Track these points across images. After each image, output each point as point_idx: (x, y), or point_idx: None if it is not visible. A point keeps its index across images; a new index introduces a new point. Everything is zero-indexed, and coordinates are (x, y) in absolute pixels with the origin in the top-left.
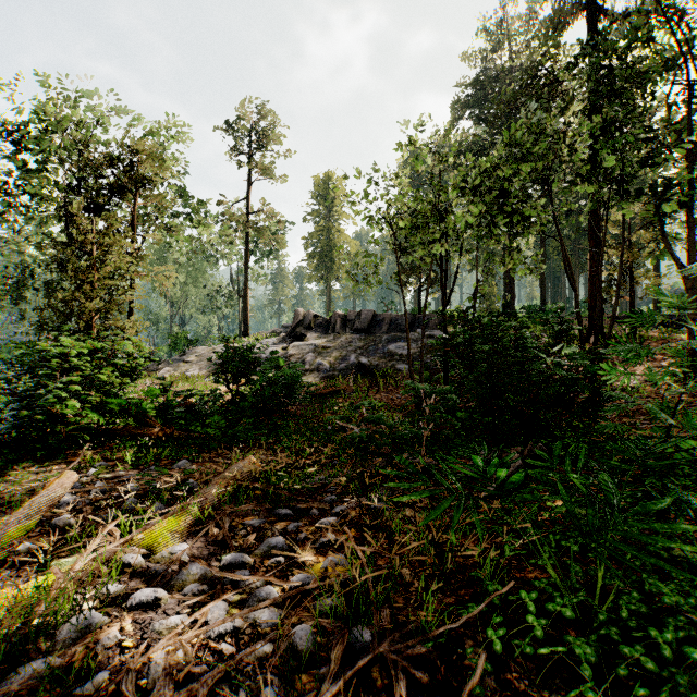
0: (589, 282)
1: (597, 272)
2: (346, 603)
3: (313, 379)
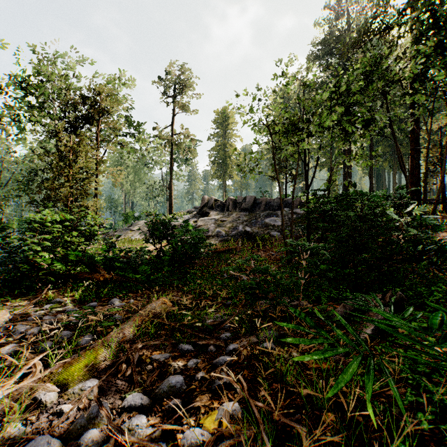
0: (410, 173)
1: (416, 166)
2: None
3: (213, 242)
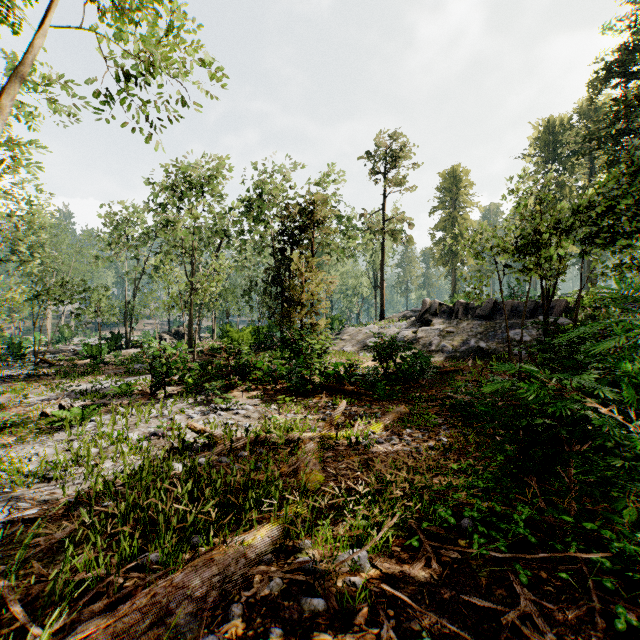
0: None
1: None
2: (446, 452)
3: (437, 358)
